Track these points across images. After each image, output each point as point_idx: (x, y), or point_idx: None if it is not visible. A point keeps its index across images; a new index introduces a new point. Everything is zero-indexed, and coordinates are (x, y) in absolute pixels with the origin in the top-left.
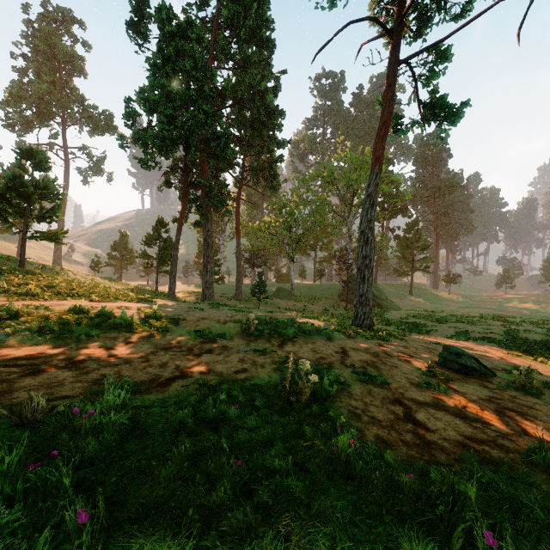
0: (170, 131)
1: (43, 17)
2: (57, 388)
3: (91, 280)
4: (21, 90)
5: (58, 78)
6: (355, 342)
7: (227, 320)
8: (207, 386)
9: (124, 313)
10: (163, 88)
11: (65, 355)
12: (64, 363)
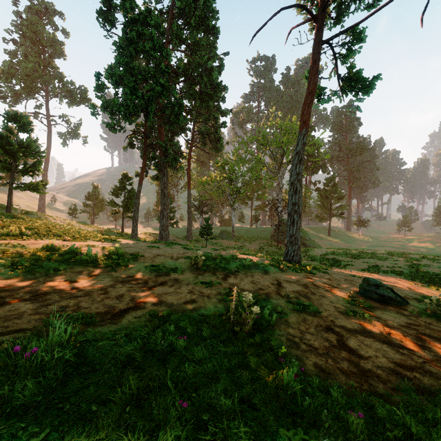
0: (132, 100)
1: (30, 9)
2: (14, 321)
3: (68, 224)
4: (11, 68)
5: (42, 59)
6: (287, 275)
7: (179, 256)
8: (158, 317)
9: (89, 250)
10: (127, 65)
11: (32, 288)
12: (28, 296)
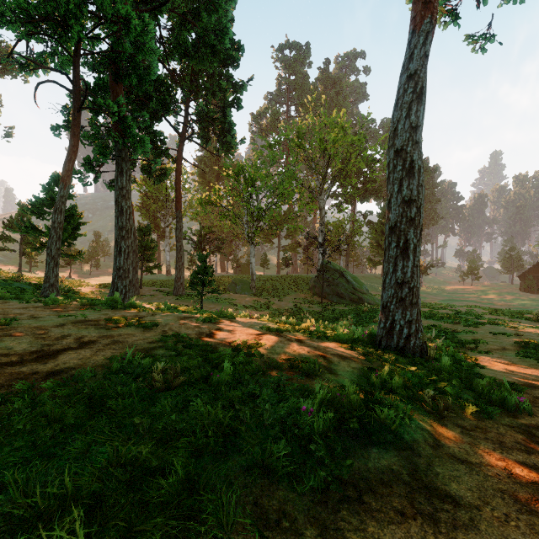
0: None
1: None
2: None
3: None
4: None
5: None
6: (501, 463)
7: None
8: None
9: None
10: None
11: None
12: None
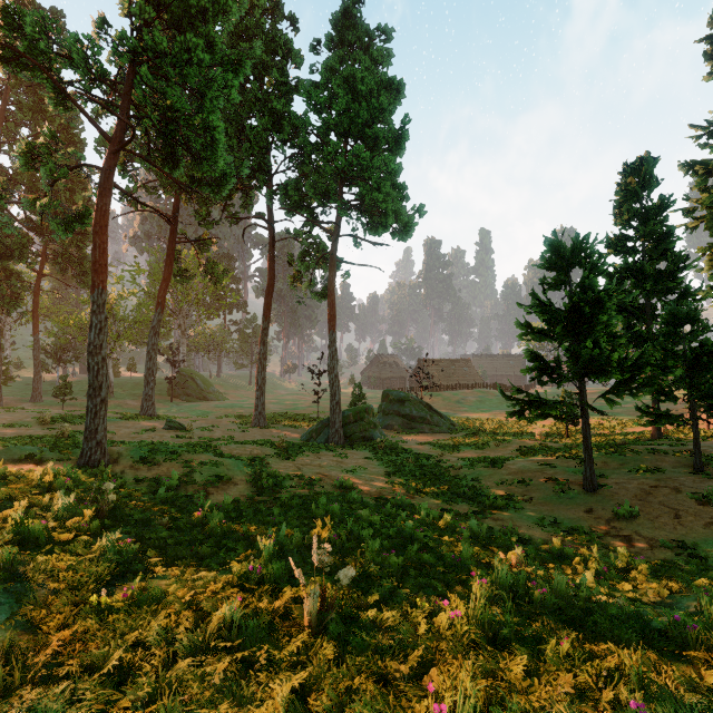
0: None
1: None
2: None
3: None
4: None
5: None
6: (126, 423)
7: (27, 418)
8: (24, 436)
9: None
10: None
11: None
12: None
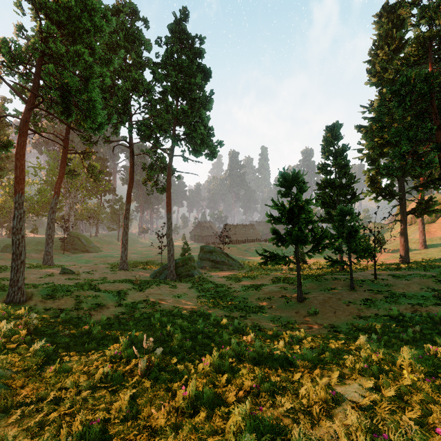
0: None
1: None
2: None
3: None
4: None
5: None
6: (33, 271)
7: None
8: None
9: None
10: None
11: None
12: None
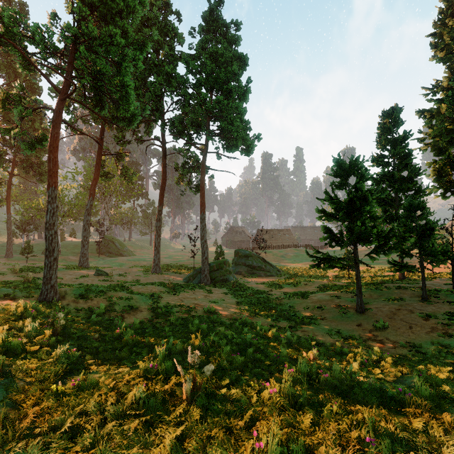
0: None
1: None
2: None
3: None
4: None
5: None
6: (69, 272)
7: (4, 269)
8: (2, 281)
9: None
10: None
11: None
12: None
